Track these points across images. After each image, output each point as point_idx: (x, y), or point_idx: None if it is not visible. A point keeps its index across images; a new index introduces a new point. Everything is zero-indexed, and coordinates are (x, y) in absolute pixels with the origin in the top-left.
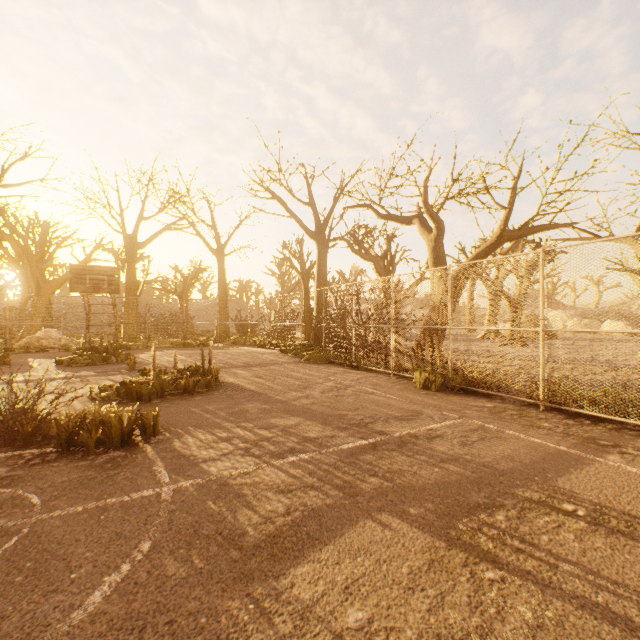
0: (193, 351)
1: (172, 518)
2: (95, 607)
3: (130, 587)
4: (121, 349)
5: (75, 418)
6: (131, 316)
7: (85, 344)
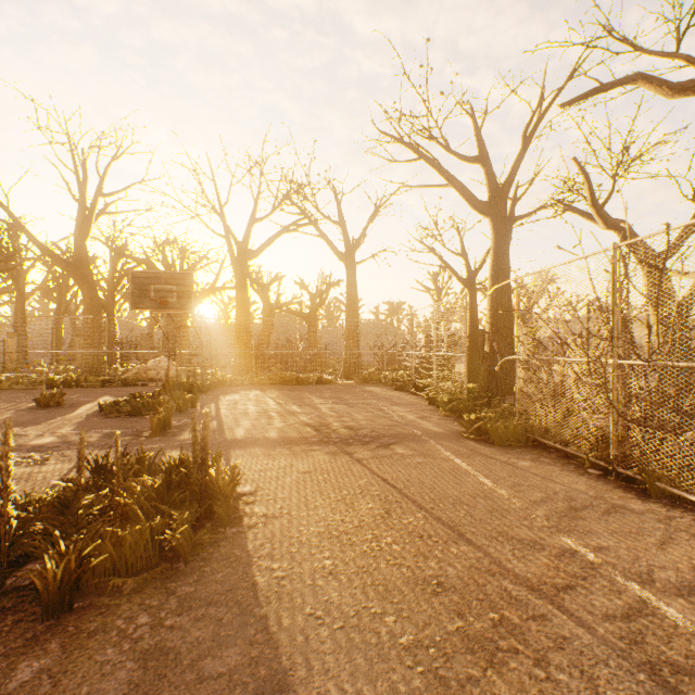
0: (300, 392)
1: None
2: None
3: None
4: (219, 385)
5: None
6: (241, 343)
7: (168, 379)
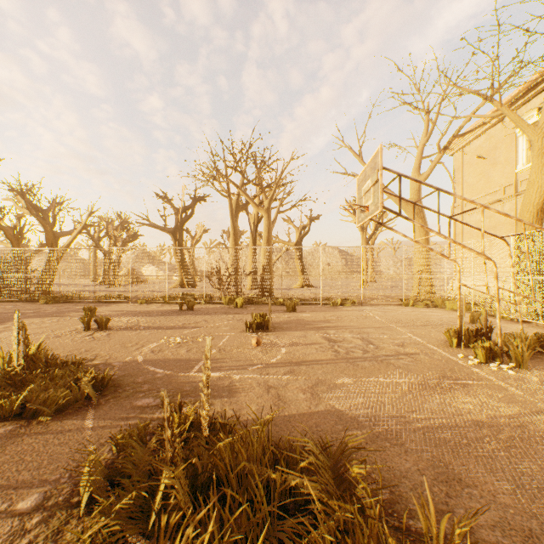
0: None
1: None
2: None
3: None
4: None
5: None
6: None
7: None
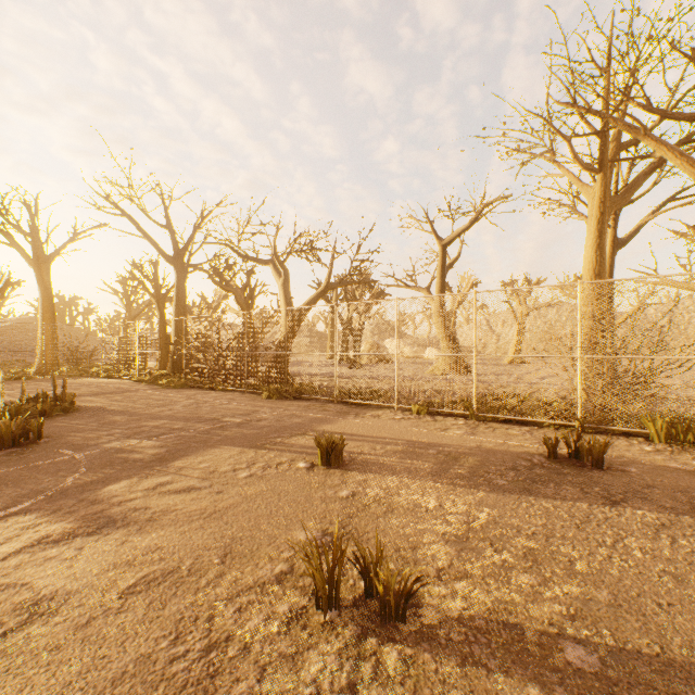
0: (11, 385)
1: (93, 462)
2: (72, 482)
3: (87, 477)
4: None
5: None
6: None
7: None
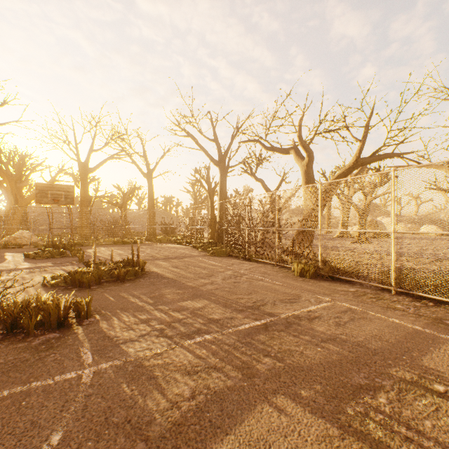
0: (129, 247)
1: (87, 404)
2: None
3: None
4: (76, 245)
5: (19, 305)
6: (84, 221)
7: (48, 242)
